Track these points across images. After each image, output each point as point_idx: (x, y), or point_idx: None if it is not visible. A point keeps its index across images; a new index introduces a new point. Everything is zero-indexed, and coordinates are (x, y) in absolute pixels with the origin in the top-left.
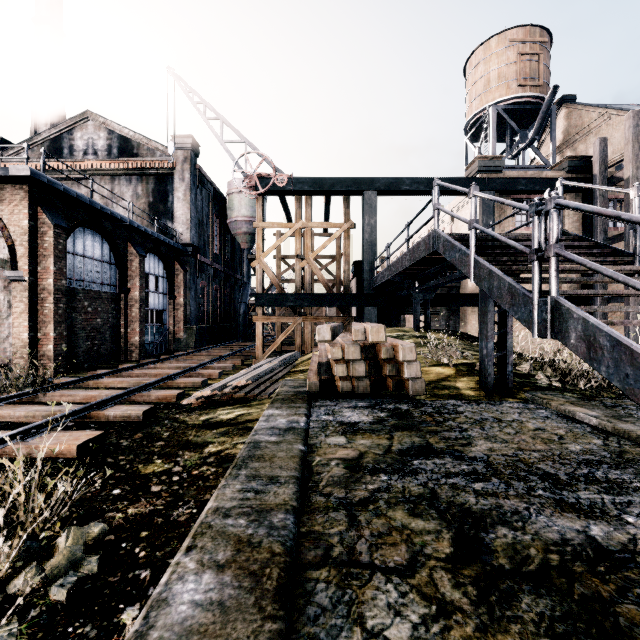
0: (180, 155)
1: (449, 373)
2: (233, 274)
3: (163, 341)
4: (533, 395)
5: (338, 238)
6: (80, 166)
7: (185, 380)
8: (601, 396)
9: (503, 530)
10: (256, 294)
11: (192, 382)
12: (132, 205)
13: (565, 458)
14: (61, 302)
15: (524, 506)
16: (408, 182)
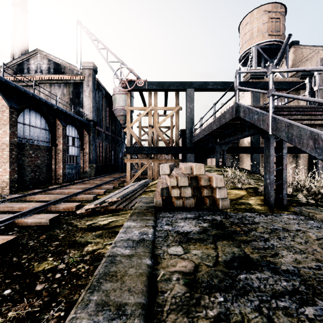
0: (86, 72)
1: (243, 194)
2: (116, 137)
3: (77, 172)
4: (300, 209)
5: (172, 117)
6: (33, 78)
7: (83, 196)
8: None
9: None
10: (126, 146)
11: (87, 197)
12: (58, 98)
13: None
14: (14, 151)
15: None
16: (211, 84)
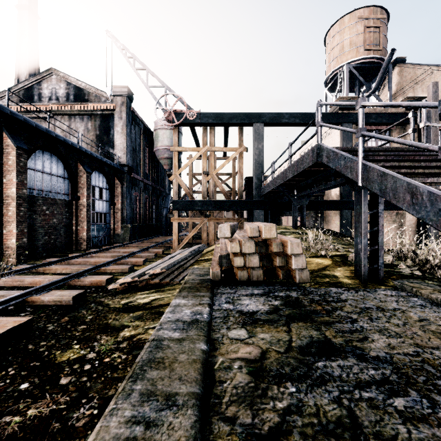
0: (119, 100)
1: (327, 263)
2: (158, 187)
3: (106, 236)
4: (402, 283)
5: (234, 160)
6: (46, 108)
7: (115, 267)
8: None
9: None
10: (173, 201)
11: (121, 268)
12: (81, 135)
13: None
14: (22, 206)
15: None
16: (287, 116)
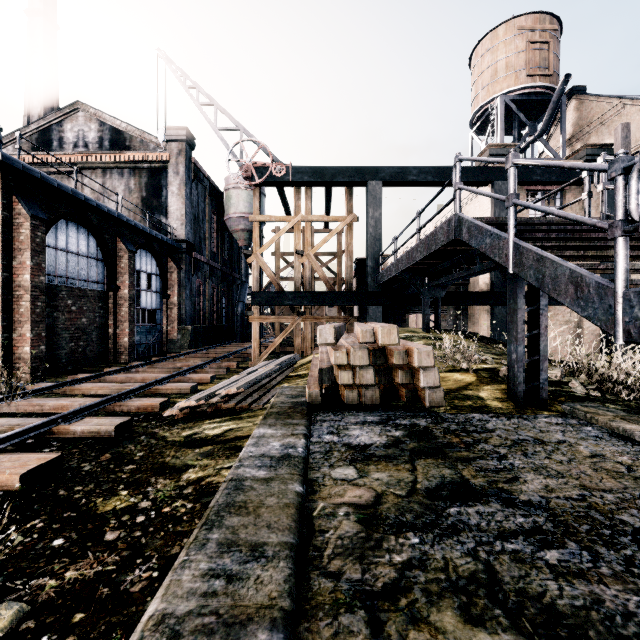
0: (174, 147)
1: (469, 380)
2: (231, 272)
3: (156, 342)
4: (572, 407)
5: (339, 234)
6: (70, 159)
7: (172, 386)
8: None
9: None
10: (252, 292)
11: (180, 388)
12: (121, 198)
13: None
14: (39, 300)
15: (635, 600)
16: (415, 172)
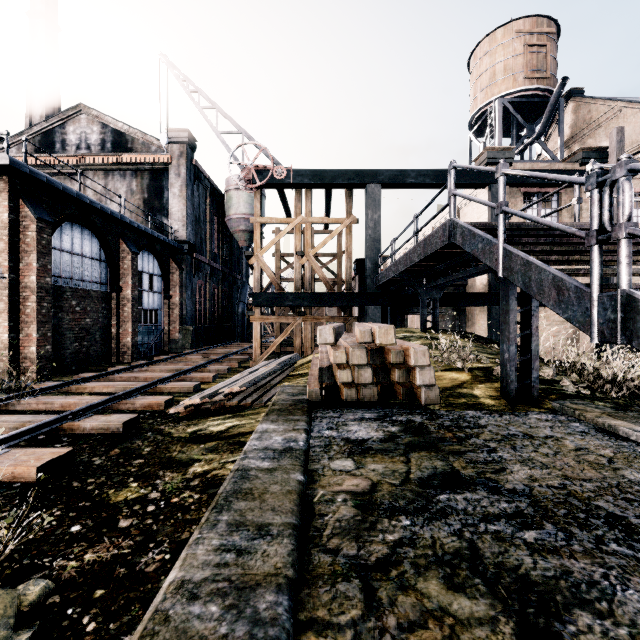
0: (176, 149)
1: (464, 379)
2: (231, 273)
3: (158, 342)
4: (562, 405)
5: (339, 235)
6: (72, 161)
7: (175, 385)
8: (636, 405)
9: (584, 617)
10: (253, 293)
11: (183, 387)
12: (124, 200)
13: (627, 491)
14: (45, 301)
15: (600, 571)
16: (413, 175)
